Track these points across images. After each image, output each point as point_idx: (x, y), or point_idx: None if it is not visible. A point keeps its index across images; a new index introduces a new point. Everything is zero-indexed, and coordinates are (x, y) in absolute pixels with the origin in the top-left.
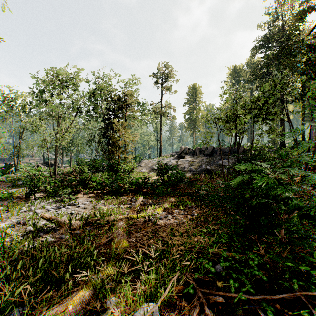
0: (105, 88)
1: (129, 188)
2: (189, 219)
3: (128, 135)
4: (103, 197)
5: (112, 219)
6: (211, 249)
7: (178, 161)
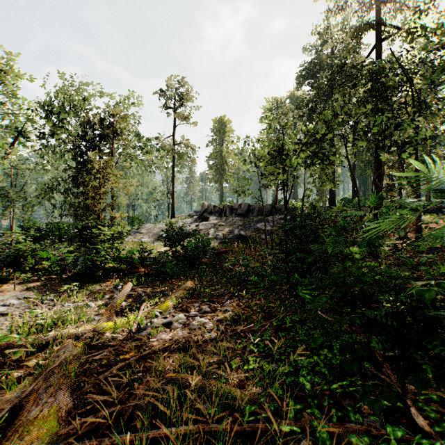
0: (78, 102)
1: (113, 269)
2: (220, 321)
3: (115, 179)
4: (59, 288)
5: (53, 338)
6: (288, 425)
7: (200, 225)
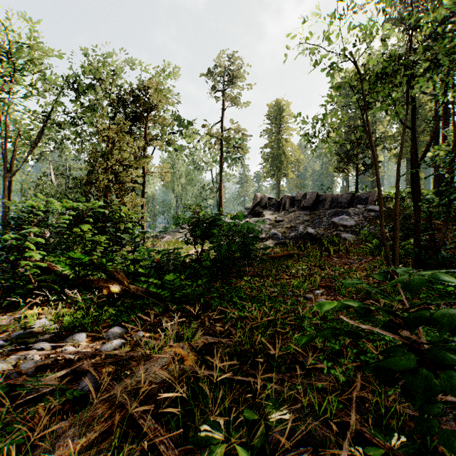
0: (107, 77)
1: (79, 279)
2: None
3: (124, 147)
4: None
5: None
6: None
7: (250, 221)
